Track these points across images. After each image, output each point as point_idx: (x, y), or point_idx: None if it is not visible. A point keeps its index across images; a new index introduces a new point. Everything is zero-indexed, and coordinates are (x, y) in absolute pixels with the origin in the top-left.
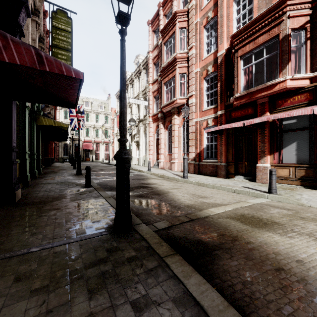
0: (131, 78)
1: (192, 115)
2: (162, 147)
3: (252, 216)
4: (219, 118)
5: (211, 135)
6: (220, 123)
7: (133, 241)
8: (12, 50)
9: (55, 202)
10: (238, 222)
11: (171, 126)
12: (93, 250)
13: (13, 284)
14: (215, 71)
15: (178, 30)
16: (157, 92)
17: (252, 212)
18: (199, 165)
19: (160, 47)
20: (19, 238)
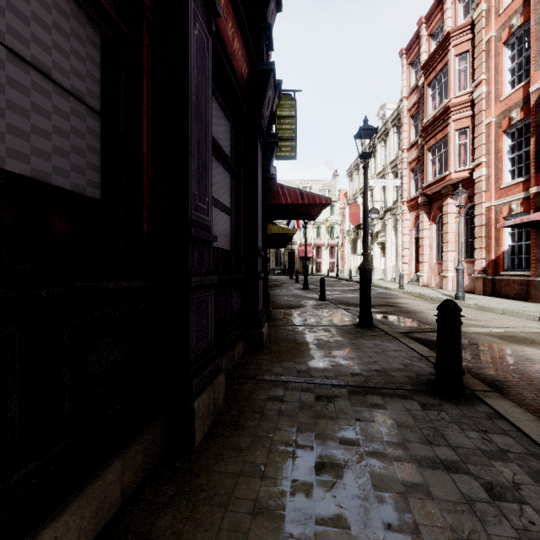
0: (371, 144)
1: (480, 196)
2: (425, 251)
3: (524, 338)
4: (532, 199)
5: (520, 229)
6: (535, 208)
7: (374, 331)
8: (286, 195)
9: (301, 309)
10: (497, 338)
11: (441, 216)
12: (346, 330)
13: (309, 333)
14: (526, 117)
15: (452, 61)
16: (416, 163)
17: (531, 335)
18: (494, 281)
19: (422, 90)
20: (295, 321)
